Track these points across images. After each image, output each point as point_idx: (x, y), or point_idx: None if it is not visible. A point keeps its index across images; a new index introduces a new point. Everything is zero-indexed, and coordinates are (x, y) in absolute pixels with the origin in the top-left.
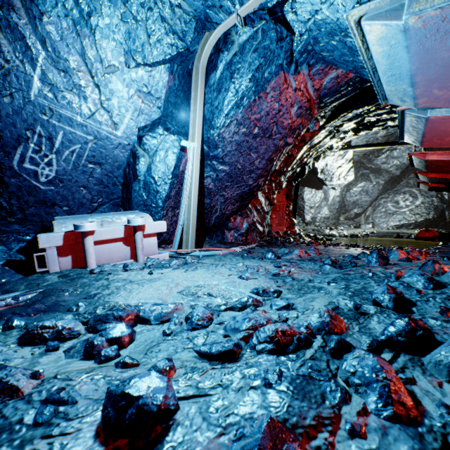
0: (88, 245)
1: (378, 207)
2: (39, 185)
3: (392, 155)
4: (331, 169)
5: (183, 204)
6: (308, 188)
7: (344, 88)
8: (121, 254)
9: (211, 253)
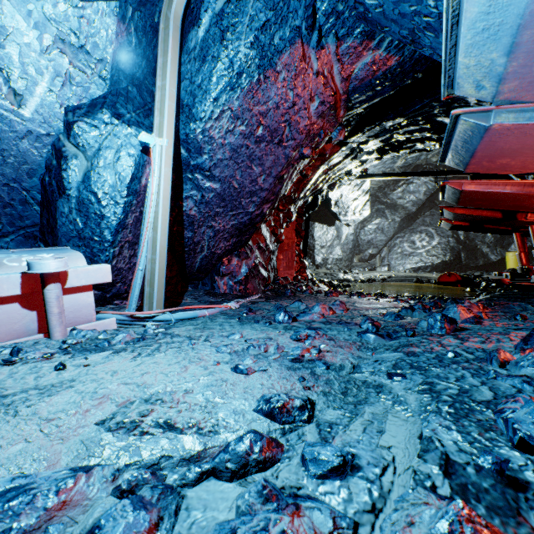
0: None
1: (394, 248)
2: None
3: (409, 190)
4: (346, 201)
5: (144, 238)
6: (319, 224)
7: (381, 81)
8: (16, 326)
9: (191, 315)
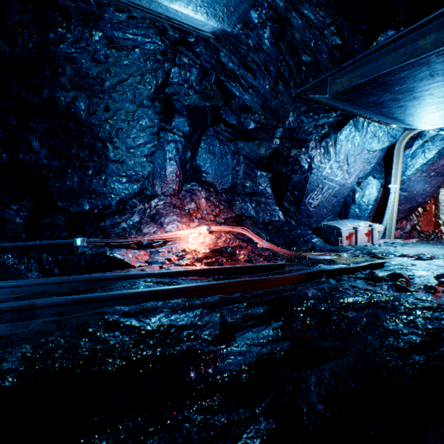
0: (358, 236)
1: None
2: (310, 208)
3: None
4: None
5: (386, 216)
6: (443, 189)
7: None
8: (364, 240)
9: (405, 242)
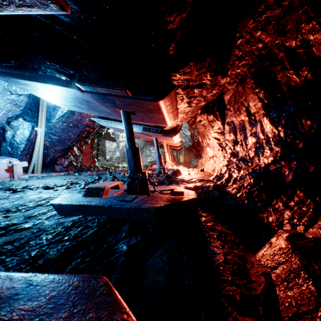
0: None
1: (143, 152)
2: None
3: None
4: (118, 133)
5: (35, 154)
6: (108, 141)
7: None
8: (4, 176)
9: (50, 175)
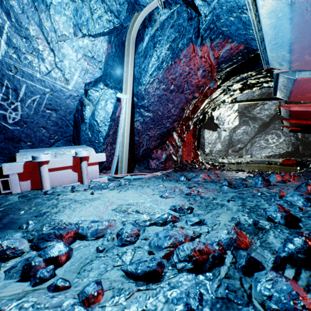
0: (43, 172)
1: (254, 143)
2: (8, 125)
3: (264, 108)
4: (223, 116)
5: (118, 141)
6: (207, 130)
7: (236, 57)
8: (70, 178)
9: (139, 177)
